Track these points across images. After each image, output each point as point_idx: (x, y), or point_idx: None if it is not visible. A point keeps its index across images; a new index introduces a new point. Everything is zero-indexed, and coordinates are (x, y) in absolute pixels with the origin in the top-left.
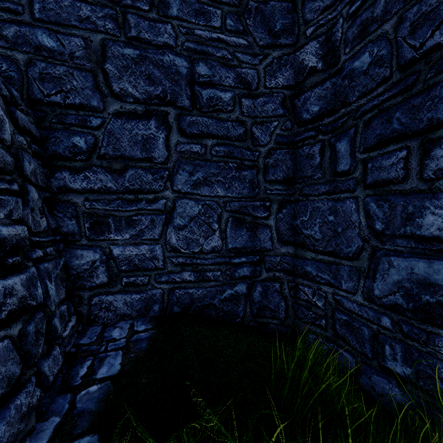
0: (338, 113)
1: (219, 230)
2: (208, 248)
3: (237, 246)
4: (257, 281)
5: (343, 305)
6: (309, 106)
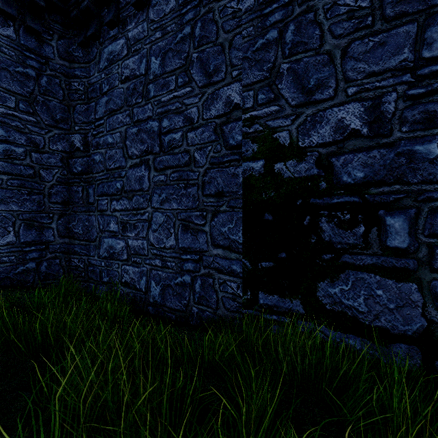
0: (90, 175)
1: (14, 231)
2: (4, 242)
3: (28, 240)
4: (44, 260)
5: (91, 263)
6: (76, 166)
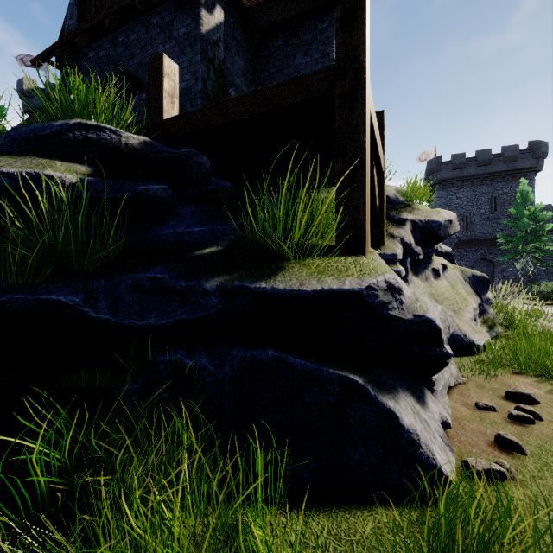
0: None
1: None
2: None
3: None
4: None
5: None
6: None
